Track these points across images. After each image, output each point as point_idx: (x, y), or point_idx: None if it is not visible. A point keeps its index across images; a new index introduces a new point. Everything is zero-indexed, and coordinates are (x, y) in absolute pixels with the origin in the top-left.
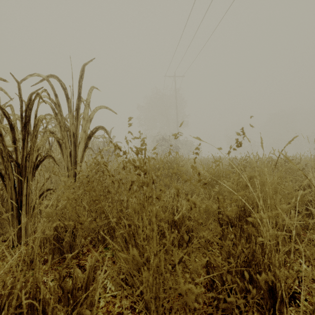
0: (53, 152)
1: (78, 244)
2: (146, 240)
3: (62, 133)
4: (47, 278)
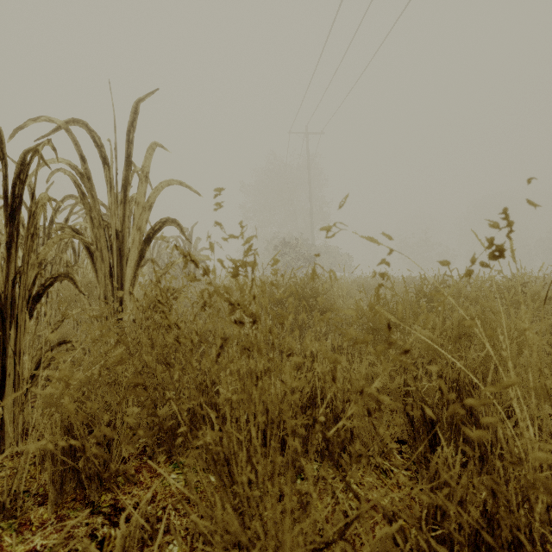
0: (81, 267)
1: (115, 459)
2: (256, 489)
3: (96, 232)
4: (44, 540)
